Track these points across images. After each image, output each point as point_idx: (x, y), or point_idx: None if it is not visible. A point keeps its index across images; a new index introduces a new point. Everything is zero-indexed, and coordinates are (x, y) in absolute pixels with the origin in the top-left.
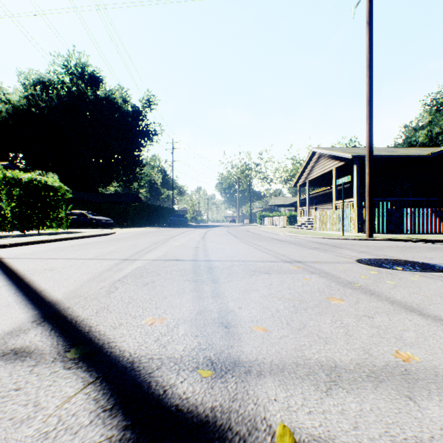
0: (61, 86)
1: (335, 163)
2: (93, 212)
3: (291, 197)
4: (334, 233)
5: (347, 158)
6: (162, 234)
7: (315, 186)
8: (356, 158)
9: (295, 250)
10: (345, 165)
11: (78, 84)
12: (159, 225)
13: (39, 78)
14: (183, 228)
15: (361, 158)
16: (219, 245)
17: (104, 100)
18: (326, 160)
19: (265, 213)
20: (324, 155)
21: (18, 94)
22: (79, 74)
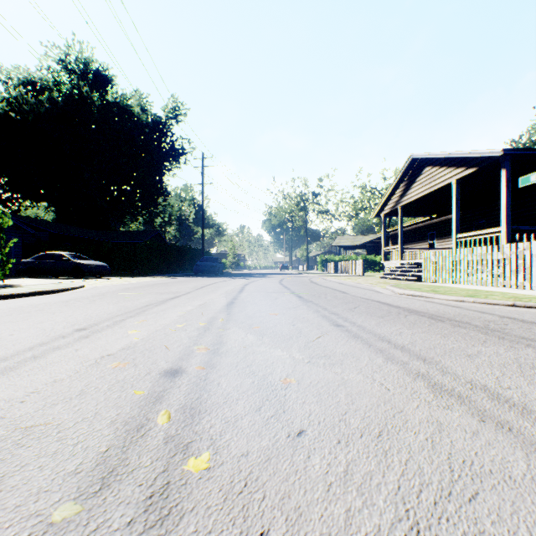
0: (56, 87)
1: (456, 172)
2: (91, 255)
3: (362, 236)
4: (495, 290)
5: (483, 160)
6: (158, 292)
7: (408, 216)
8: (508, 155)
9: None
10: (475, 175)
11: (80, 85)
12: (185, 272)
13: (26, 77)
14: (214, 277)
15: (518, 155)
16: (265, 349)
17: (114, 107)
18: (437, 171)
19: (329, 257)
20: (432, 162)
21: None
22: (81, 72)
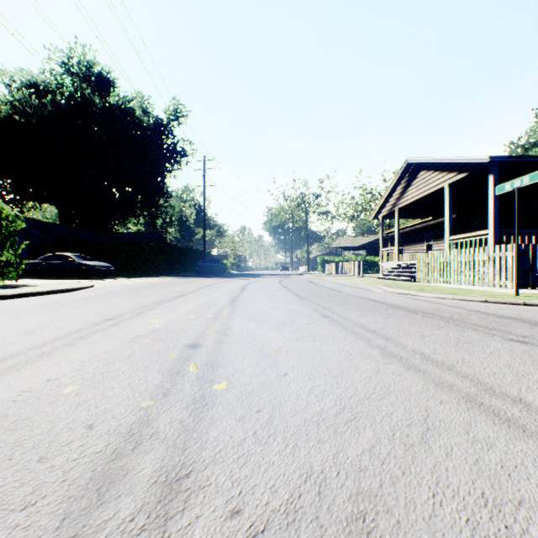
0: (59, 90)
1: (449, 177)
2: (94, 256)
3: (362, 237)
4: (477, 289)
5: (473, 166)
6: (165, 291)
7: (405, 218)
8: (495, 161)
9: None
10: (467, 179)
11: (82, 87)
12: (187, 273)
13: (29, 79)
14: (216, 277)
15: (504, 161)
16: (263, 332)
17: (116, 109)
18: (431, 175)
19: (329, 258)
20: (427, 167)
21: None
22: (84, 75)
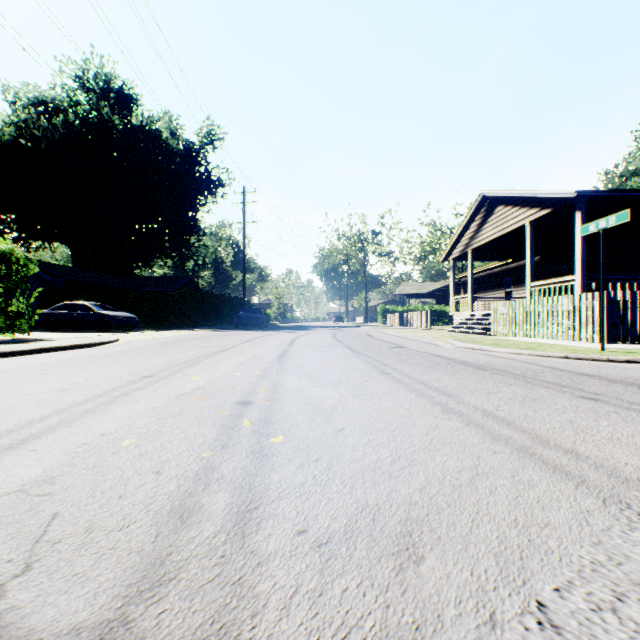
0: (72, 109)
1: (530, 213)
2: (115, 305)
3: (430, 282)
4: (560, 343)
5: (558, 201)
6: (202, 346)
7: (480, 260)
8: (582, 196)
9: (627, 429)
10: (551, 216)
11: (99, 106)
12: (223, 325)
13: (37, 96)
14: (258, 330)
15: (593, 196)
16: (317, 389)
17: (139, 132)
18: (509, 211)
19: (391, 307)
20: (505, 201)
21: (0, 118)
22: (101, 90)
